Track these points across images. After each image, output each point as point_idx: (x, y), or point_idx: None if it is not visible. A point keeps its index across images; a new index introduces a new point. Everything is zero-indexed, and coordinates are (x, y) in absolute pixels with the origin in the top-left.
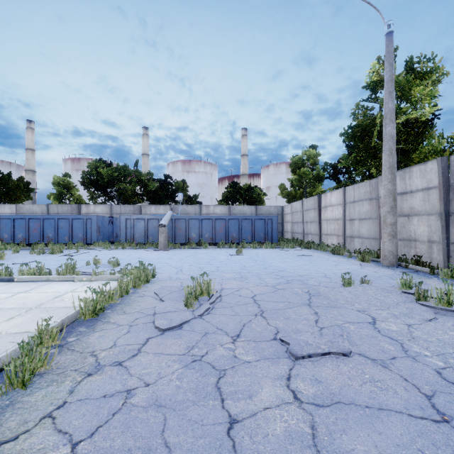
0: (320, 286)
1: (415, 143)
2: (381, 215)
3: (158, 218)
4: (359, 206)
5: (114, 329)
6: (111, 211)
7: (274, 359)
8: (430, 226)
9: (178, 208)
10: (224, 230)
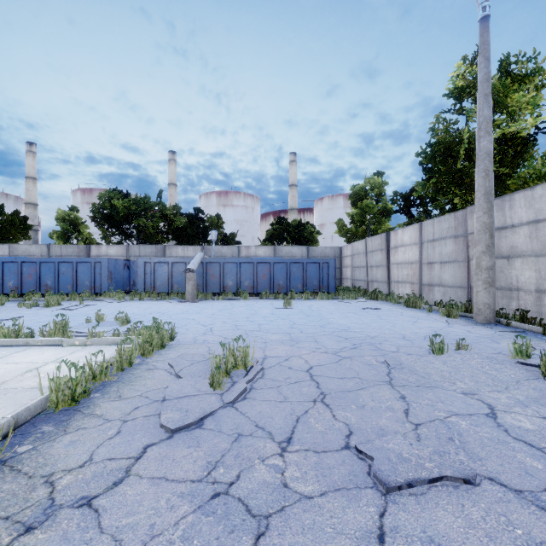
0: (401, 352)
1: (512, 165)
2: (470, 257)
3: (185, 261)
4: (440, 246)
5: (97, 428)
6: (128, 253)
7: (350, 490)
8: (539, 271)
9: (211, 249)
10: (268, 276)
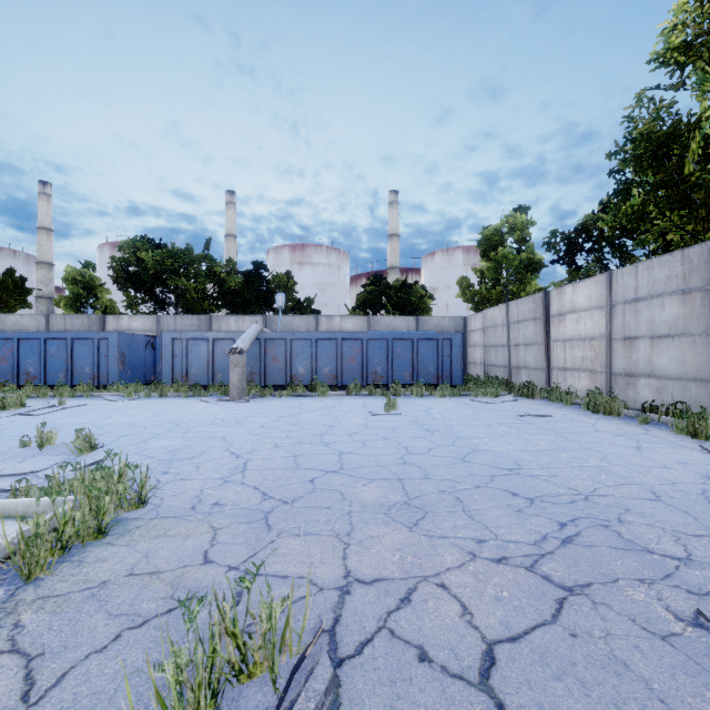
0: (707, 566)
1: None
2: None
3: (233, 337)
4: (651, 309)
5: None
6: (159, 327)
7: None
8: None
9: (277, 320)
10: (359, 360)
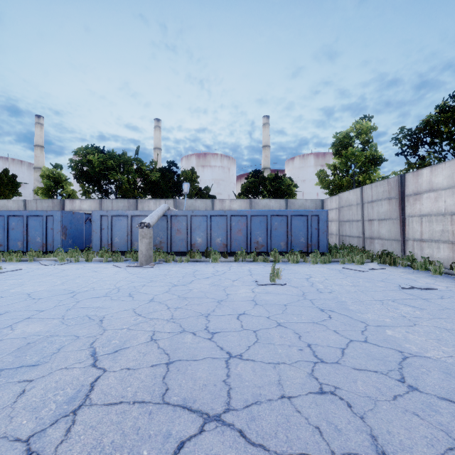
0: None
1: None
2: None
3: (147, 214)
4: None
5: None
6: (101, 208)
7: None
8: None
9: (184, 203)
10: (244, 232)
